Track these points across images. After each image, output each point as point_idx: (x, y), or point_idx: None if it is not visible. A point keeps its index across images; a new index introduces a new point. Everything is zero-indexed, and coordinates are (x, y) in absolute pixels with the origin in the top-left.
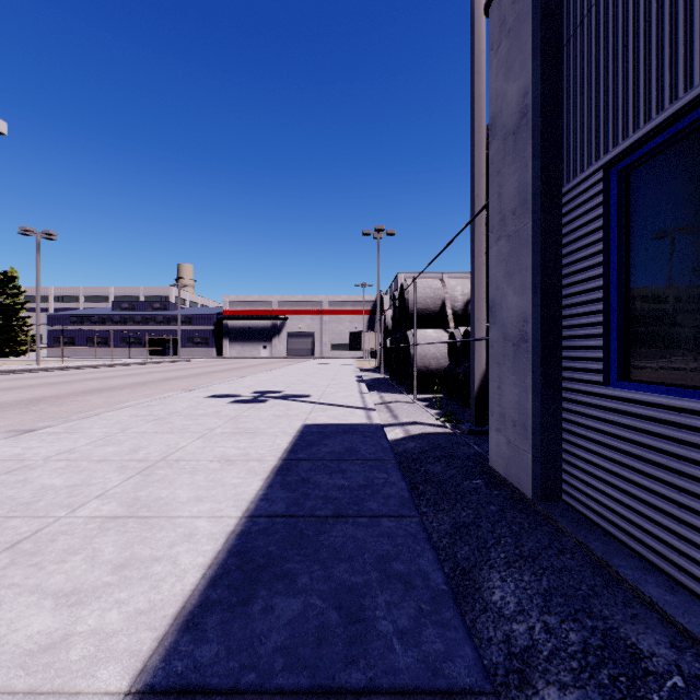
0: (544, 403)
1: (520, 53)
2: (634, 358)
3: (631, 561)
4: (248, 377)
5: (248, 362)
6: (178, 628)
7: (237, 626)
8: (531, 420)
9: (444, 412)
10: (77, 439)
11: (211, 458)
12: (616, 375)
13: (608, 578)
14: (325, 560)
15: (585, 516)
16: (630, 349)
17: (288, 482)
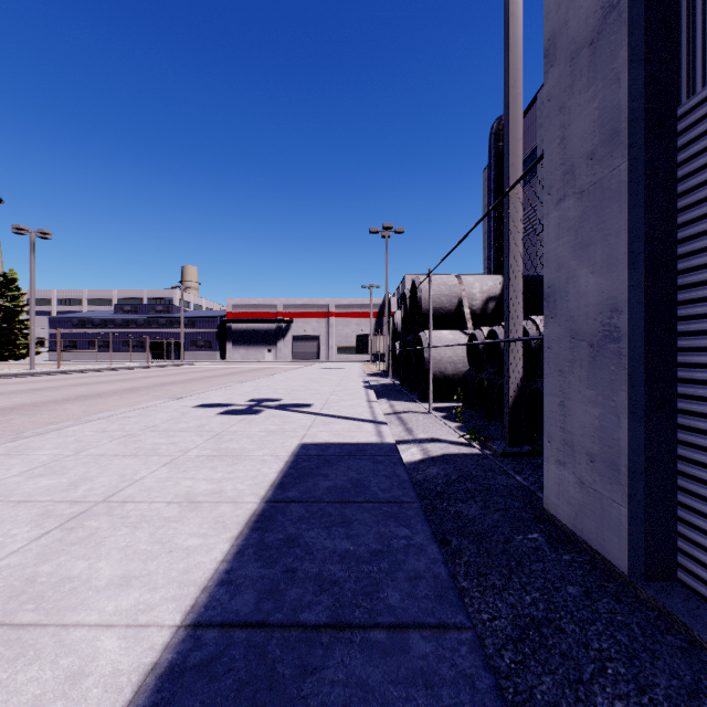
0: (649, 432)
1: None
2: None
3: None
4: (247, 383)
5: (252, 366)
6: None
7: None
8: (627, 457)
9: (470, 428)
10: (12, 465)
11: (170, 499)
12: None
13: None
14: None
15: None
16: None
17: (266, 545)
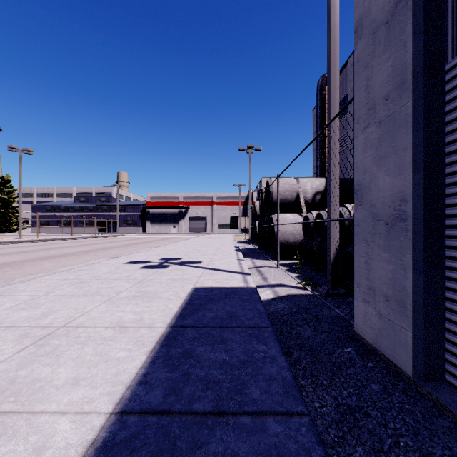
0: (426, 281)
1: None
2: None
3: None
4: (159, 247)
5: (163, 236)
6: None
7: None
8: (411, 298)
9: (305, 278)
10: (4, 302)
11: (107, 325)
12: None
13: None
14: None
15: None
16: None
17: (170, 357)
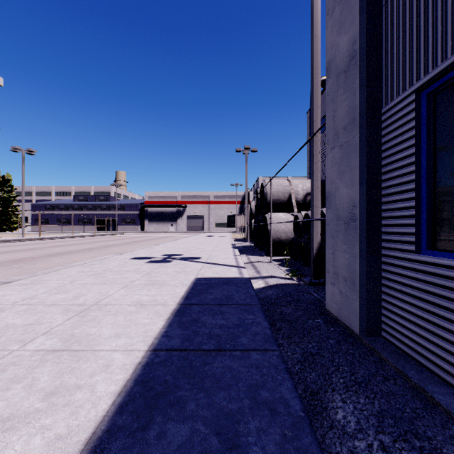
0: (368, 265)
1: (349, 13)
2: (440, 233)
3: (442, 388)
4: (160, 245)
5: (161, 235)
6: (87, 453)
7: (136, 451)
8: (358, 278)
9: (292, 269)
10: (38, 288)
11: (130, 303)
12: (426, 246)
13: (425, 401)
14: (208, 388)
15: (401, 349)
16: (437, 226)
17: (183, 322)
